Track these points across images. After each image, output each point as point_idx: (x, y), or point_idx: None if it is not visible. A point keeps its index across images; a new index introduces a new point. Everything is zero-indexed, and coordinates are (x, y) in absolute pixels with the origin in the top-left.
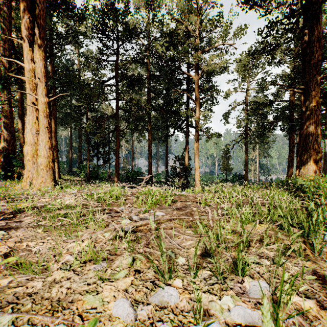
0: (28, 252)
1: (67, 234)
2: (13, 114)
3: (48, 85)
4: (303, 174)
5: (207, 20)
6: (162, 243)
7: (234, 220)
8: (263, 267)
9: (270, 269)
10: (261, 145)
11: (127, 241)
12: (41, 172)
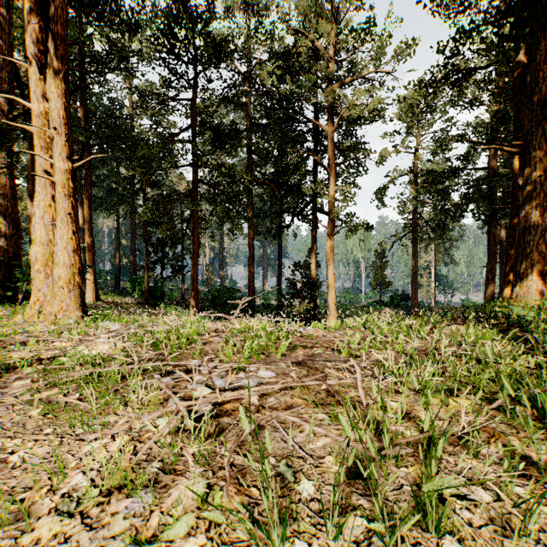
0: (0, 465)
1: (85, 422)
2: (16, 191)
3: (71, 139)
4: (519, 297)
5: (349, 31)
6: (267, 465)
7: (406, 391)
8: (479, 508)
9: (494, 514)
10: (439, 244)
11: (200, 437)
12: (59, 293)
